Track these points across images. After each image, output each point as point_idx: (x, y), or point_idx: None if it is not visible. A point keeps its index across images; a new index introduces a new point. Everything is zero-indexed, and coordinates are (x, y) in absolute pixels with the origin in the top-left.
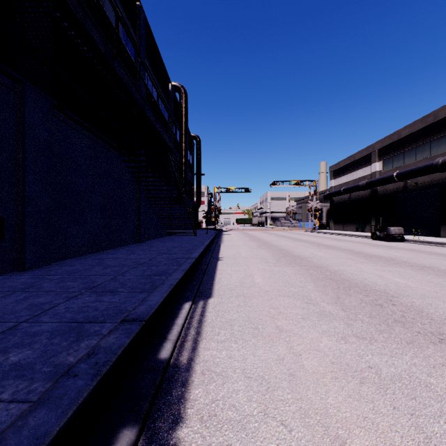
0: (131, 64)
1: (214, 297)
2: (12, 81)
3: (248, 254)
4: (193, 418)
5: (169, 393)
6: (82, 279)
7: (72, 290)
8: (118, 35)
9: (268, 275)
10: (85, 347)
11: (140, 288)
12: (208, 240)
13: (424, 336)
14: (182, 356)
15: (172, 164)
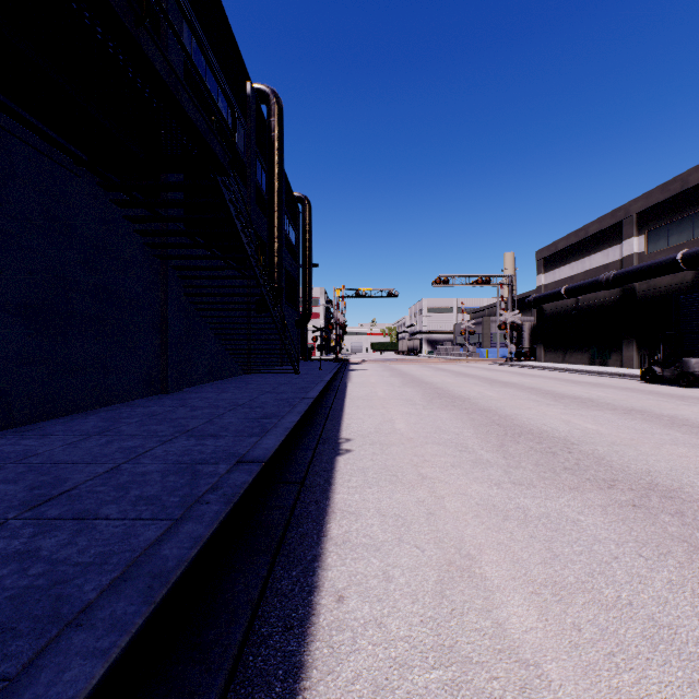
0: None
1: None
2: None
3: (412, 424)
4: None
5: None
6: None
7: None
8: None
9: (536, 561)
10: None
11: None
12: (320, 384)
13: None
14: None
15: (230, 209)
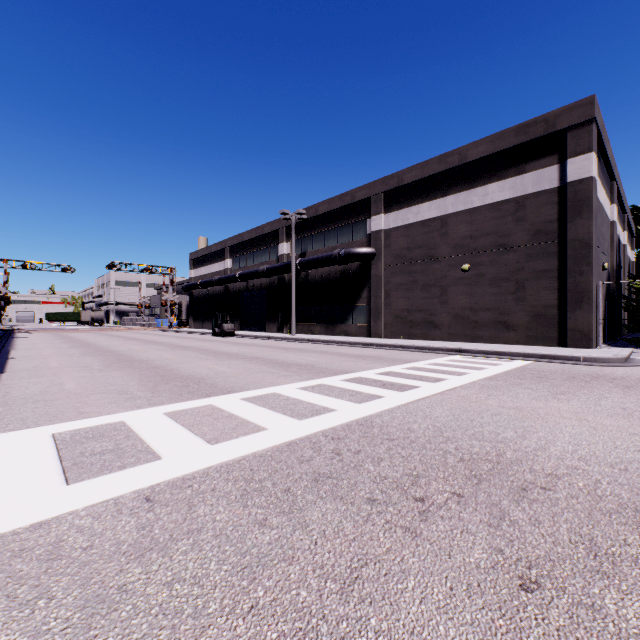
0: None
1: (7, 373)
2: None
3: (52, 353)
4: (2, 388)
5: None
6: None
7: None
8: None
9: (66, 362)
10: None
11: None
12: None
13: (135, 368)
14: None
15: None
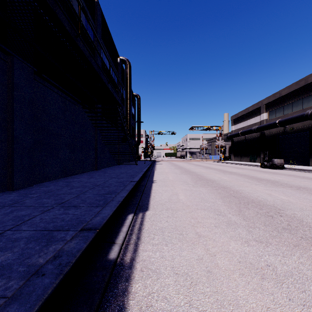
0: (91, 43)
1: (150, 210)
2: (4, 54)
3: (174, 178)
4: (134, 308)
5: (116, 287)
6: (54, 196)
7: (46, 205)
8: (80, 20)
9: (189, 194)
10: (52, 250)
11: (96, 204)
12: (146, 168)
13: (306, 241)
14: (126, 256)
15: (120, 114)
